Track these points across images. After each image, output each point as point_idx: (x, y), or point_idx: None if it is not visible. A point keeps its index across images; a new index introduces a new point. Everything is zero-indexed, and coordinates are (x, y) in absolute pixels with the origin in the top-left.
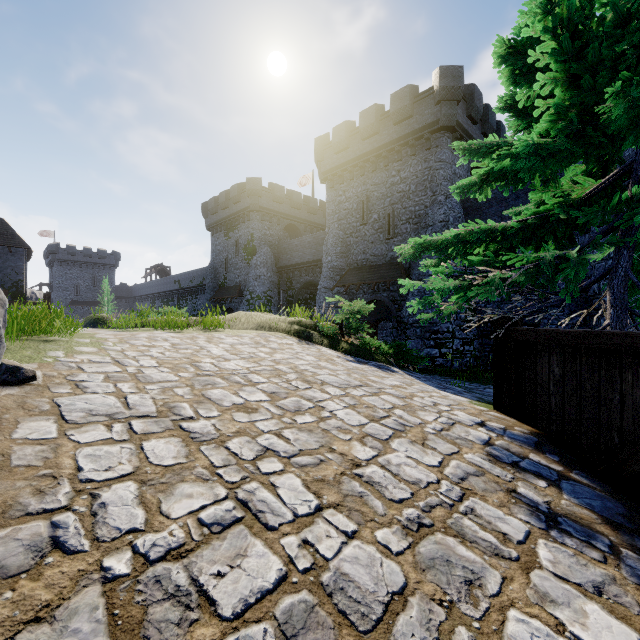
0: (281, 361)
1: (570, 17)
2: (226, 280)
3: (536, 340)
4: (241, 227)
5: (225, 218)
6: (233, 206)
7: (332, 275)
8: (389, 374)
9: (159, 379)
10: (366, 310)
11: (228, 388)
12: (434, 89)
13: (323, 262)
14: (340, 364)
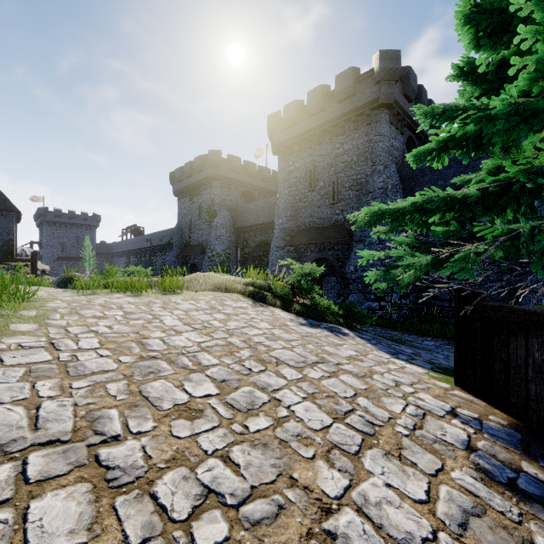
0: (235, 331)
1: None
2: (190, 239)
3: (511, 319)
4: (203, 193)
5: (190, 185)
6: (196, 175)
7: (283, 236)
8: (342, 339)
9: (93, 369)
10: (316, 272)
11: (172, 377)
12: (374, 71)
13: (275, 224)
14: (294, 330)
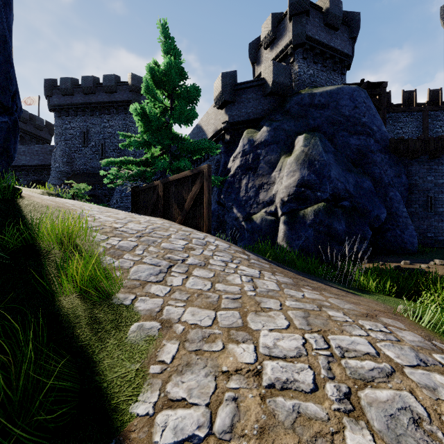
0: None
1: (142, 113)
2: None
3: (139, 190)
4: None
5: None
6: None
7: (60, 176)
8: None
9: None
10: (87, 189)
11: None
12: (129, 83)
13: (52, 167)
14: None
